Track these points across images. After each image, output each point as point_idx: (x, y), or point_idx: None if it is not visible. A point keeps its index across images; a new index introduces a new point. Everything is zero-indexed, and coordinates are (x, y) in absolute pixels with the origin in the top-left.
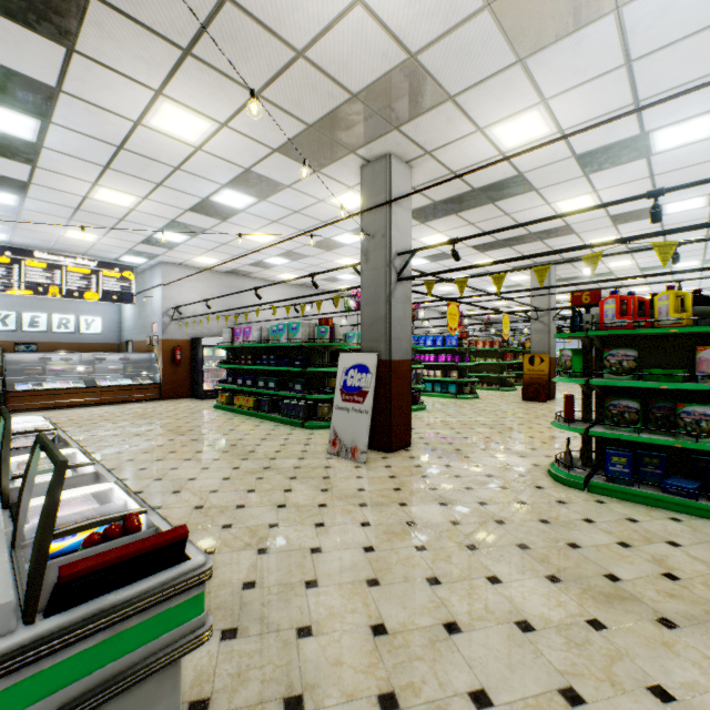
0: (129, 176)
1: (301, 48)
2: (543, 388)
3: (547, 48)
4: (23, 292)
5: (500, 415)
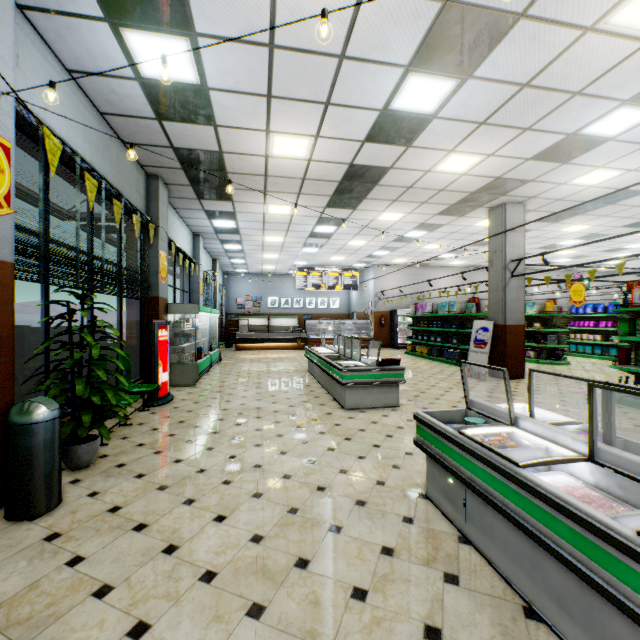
0: (365, 235)
1: (441, 189)
2: None
3: (578, 157)
4: (311, 289)
5: None
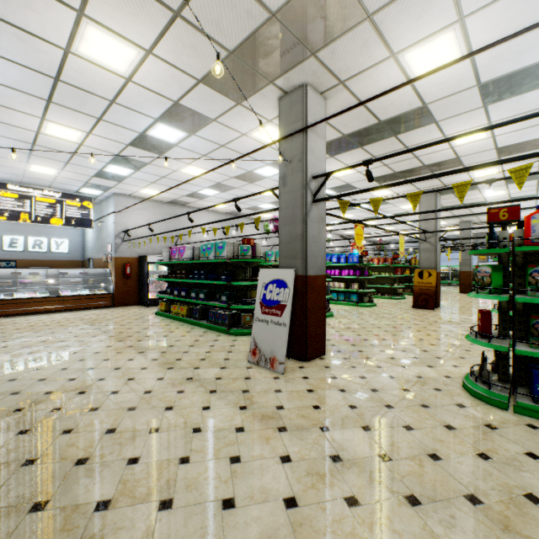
0: (71, 111)
1: None
2: (430, 298)
3: None
4: None
5: (398, 322)
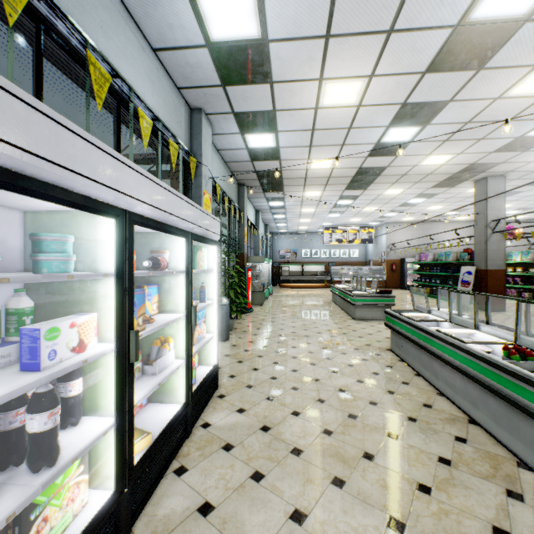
0: (375, 204)
1: (428, 173)
2: None
3: None
4: (335, 243)
5: None
